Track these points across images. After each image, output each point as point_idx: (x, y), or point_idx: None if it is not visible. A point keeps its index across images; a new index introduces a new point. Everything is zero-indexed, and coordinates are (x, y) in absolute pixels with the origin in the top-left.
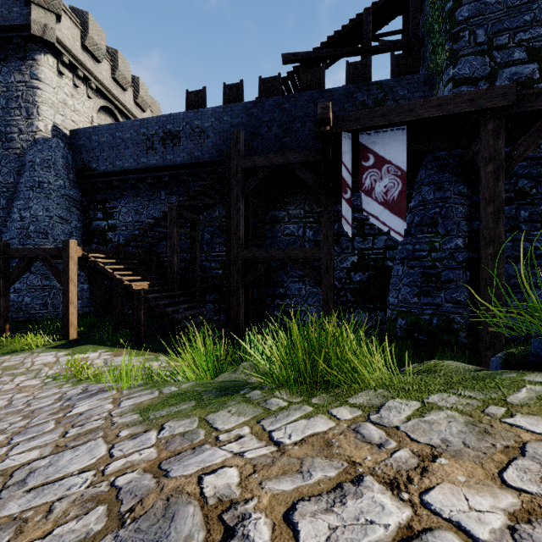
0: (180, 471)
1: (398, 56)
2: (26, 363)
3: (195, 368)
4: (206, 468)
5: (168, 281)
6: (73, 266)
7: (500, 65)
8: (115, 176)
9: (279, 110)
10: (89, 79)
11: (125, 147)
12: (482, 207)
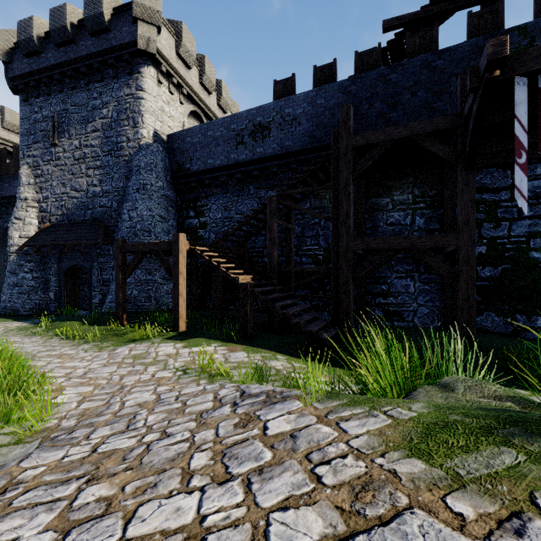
0: None
1: None
2: (151, 353)
3: (380, 379)
4: None
5: (267, 275)
6: (182, 259)
7: None
8: (206, 174)
9: (382, 83)
10: (181, 85)
11: (216, 145)
12: None
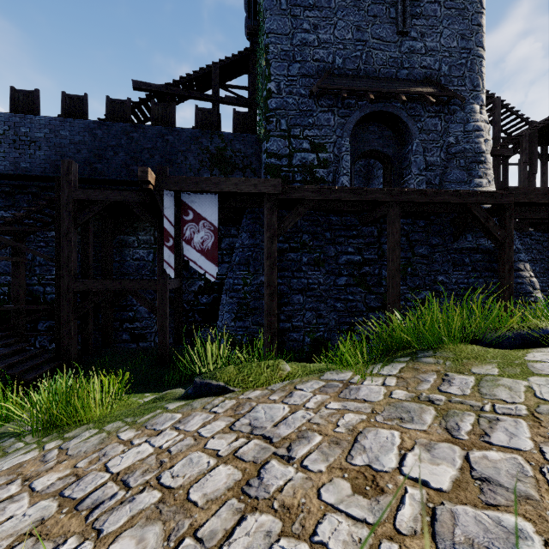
0: None
1: (239, 113)
2: None
3: None
4: None
5: None
6: None
7: (295, 149)
8: None
9: (126, 137)
10: None
11: None
12: (265, 260)
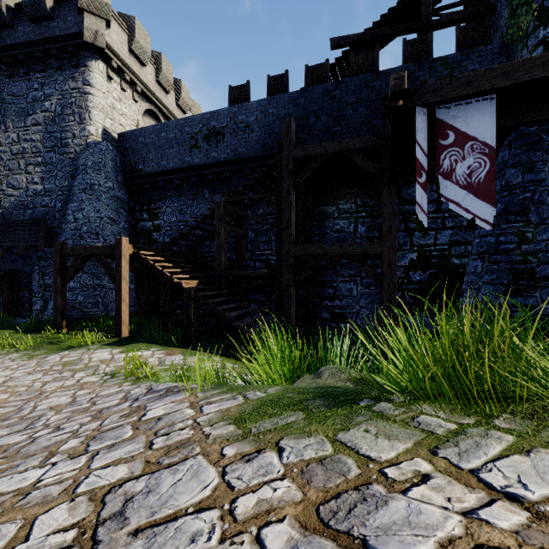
0: (393, 543)
1: (465, 27)
2: (84, 359)
3: (269, 371)
4: (449, 547)
5: (215, 280)
6: (125, 263)
7: None
8: (160, 176)
9: (328, 98)
10: (135, 83)
11: (170, 147)
12: None
